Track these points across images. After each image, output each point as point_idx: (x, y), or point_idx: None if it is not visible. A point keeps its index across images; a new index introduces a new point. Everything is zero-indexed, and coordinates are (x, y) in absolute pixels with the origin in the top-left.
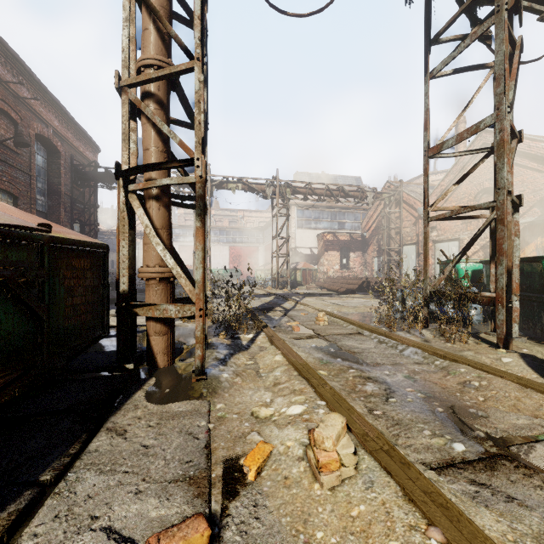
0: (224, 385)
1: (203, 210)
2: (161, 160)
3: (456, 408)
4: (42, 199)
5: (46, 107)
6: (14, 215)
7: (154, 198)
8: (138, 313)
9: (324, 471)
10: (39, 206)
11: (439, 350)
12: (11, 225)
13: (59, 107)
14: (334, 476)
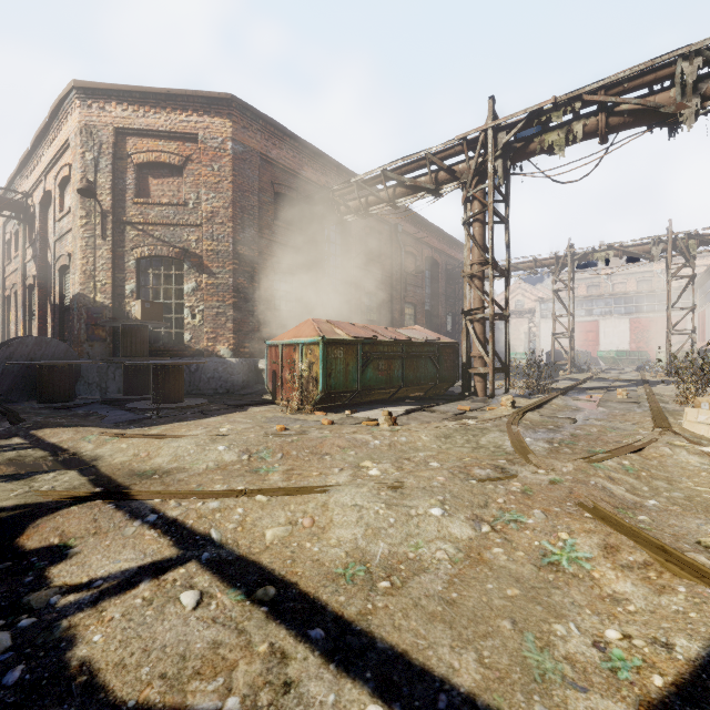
0: (499, 401)
1: (492, 328)
2: (479, 303)
3: (594, 417)
4: (428, 301)
5: (430, 235)
6: (429, 334)
7: (476, 321)
8: (470, 371)
9: (501, 406)
10: (426, 307)
11: (656, 407)
12: (431, 340)
13: (438, 231)
14: (504, 408)
